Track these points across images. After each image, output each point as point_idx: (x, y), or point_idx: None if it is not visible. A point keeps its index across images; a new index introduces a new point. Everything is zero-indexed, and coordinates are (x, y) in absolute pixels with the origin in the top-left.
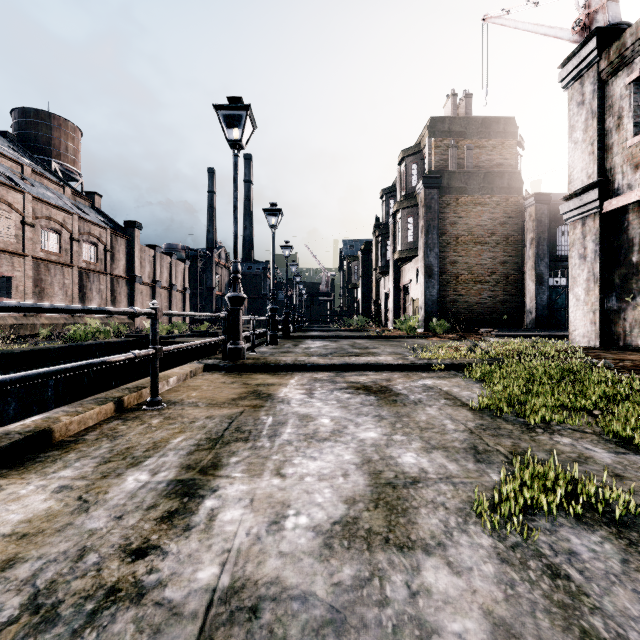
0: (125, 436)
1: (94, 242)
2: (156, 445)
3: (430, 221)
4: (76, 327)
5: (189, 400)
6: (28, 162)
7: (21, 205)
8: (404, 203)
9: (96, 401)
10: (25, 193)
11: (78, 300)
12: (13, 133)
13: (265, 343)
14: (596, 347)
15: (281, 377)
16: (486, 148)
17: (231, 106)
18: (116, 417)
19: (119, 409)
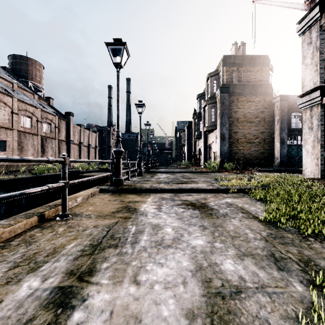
0: (37, 242)
1: (49, 122)
2: (55, 250)
3: (223, 110)
4: (38, 166)
5: (86, 213)
6: (16, 82)
7: (11, 103)
8: (209, 101)
9: (25, 216)
10: (13, 97)
11: (41, 152)
12: (9, 67)
13: (136, 175)
14: (319, 178)
15: (143, 196)
16: (253, 72)
17: (115, 43)
18: (38, 226)
19: (41, 220)
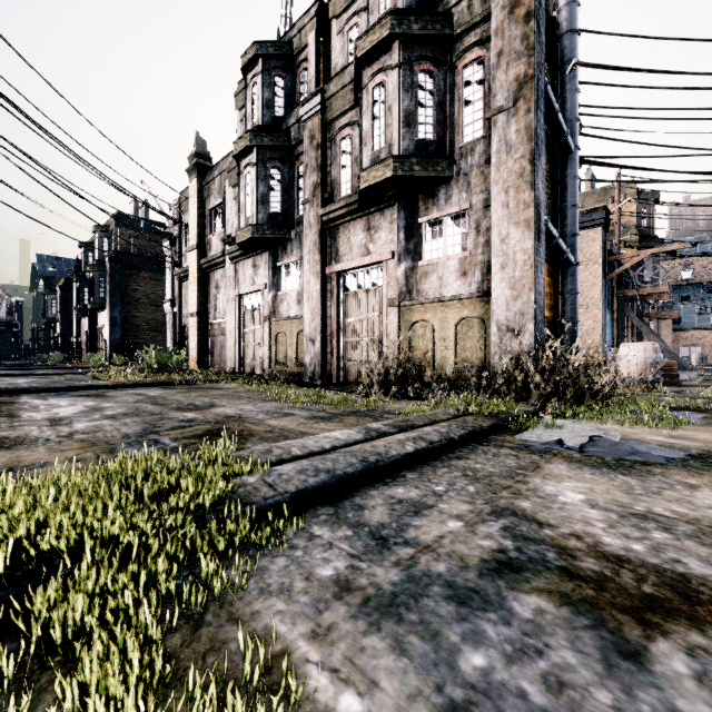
0: None
1: None
2: None
3: (115, 287)
4: None
5: None
6: None
7: None
8: (96, 267)
9: None
10: None
11: None
12: None
13: None
14: None
15: None
16: (160, 243)
17: None
18: None
19: None
